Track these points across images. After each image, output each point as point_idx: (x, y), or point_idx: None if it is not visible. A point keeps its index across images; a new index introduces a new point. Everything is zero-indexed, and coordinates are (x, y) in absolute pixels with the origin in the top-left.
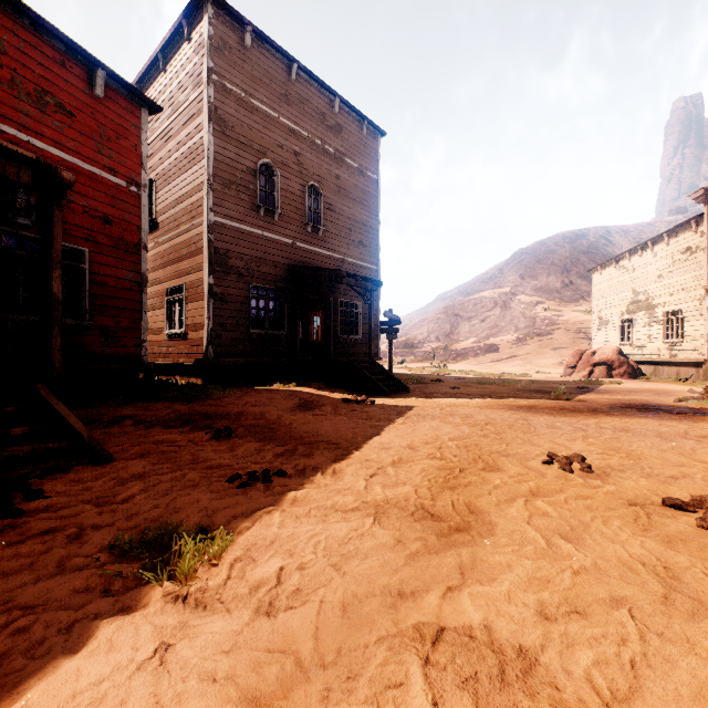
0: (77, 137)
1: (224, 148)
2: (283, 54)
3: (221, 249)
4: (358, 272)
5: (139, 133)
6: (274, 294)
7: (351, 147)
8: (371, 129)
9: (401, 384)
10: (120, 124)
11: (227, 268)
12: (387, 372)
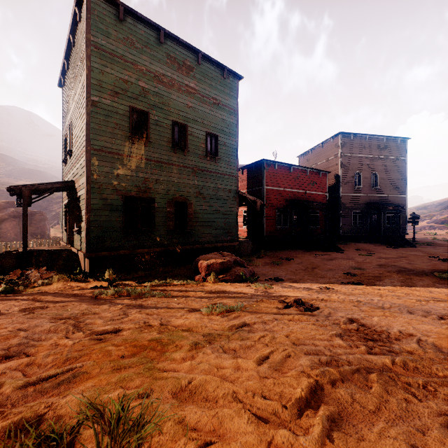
0: (317, 188)
1: (344, 173)
2: (363, 135)
3: (343, 202)
4: (395, 199)
5: (326, 180)
6: (360, 213)
7: (391, 151)
8: (402, 139)
9: (412, 244)
10: (323, 180)
11: (345, 207)
12: (406, 240)
